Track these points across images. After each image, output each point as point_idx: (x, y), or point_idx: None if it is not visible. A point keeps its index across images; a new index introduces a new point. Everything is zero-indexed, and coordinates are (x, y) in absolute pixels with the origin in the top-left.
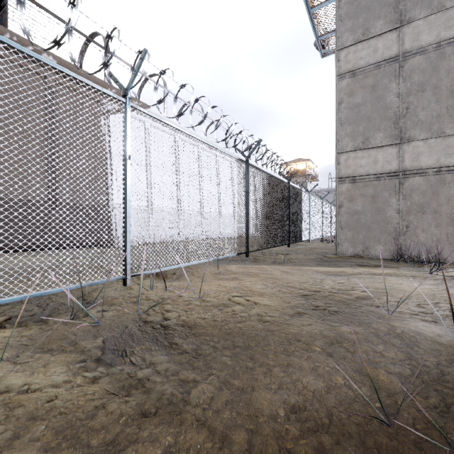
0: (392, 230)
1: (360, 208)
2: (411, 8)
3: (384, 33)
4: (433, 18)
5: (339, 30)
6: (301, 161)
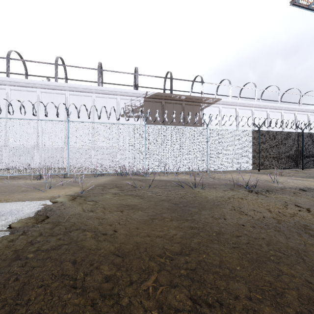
0: None
1: None
2: None
3: None
4: None
5: None
6: None
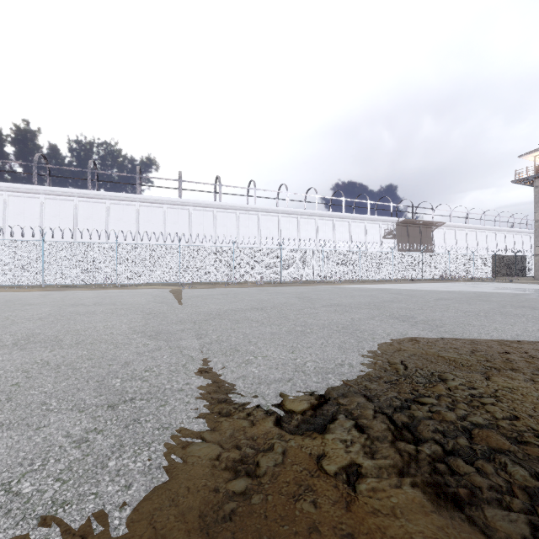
0: None
1: None
2: None
3: None
4: None
5: (535, 206)
6: None
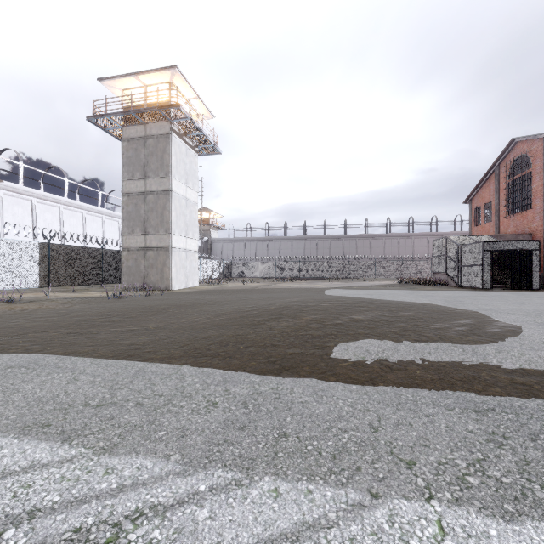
0: (143, 276)
1: (131, 264)
2: (149, 171)
3: (140, 179)
4: (156, 180)
5: (123, 170)
6: (205, 211)
